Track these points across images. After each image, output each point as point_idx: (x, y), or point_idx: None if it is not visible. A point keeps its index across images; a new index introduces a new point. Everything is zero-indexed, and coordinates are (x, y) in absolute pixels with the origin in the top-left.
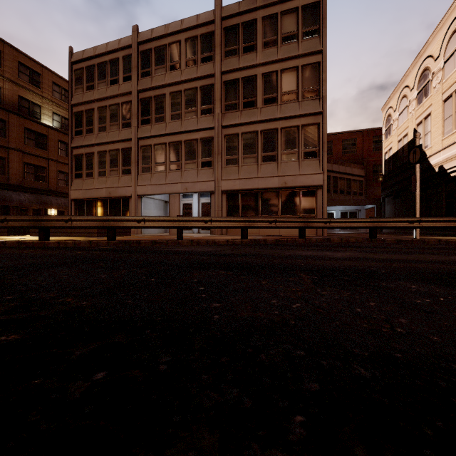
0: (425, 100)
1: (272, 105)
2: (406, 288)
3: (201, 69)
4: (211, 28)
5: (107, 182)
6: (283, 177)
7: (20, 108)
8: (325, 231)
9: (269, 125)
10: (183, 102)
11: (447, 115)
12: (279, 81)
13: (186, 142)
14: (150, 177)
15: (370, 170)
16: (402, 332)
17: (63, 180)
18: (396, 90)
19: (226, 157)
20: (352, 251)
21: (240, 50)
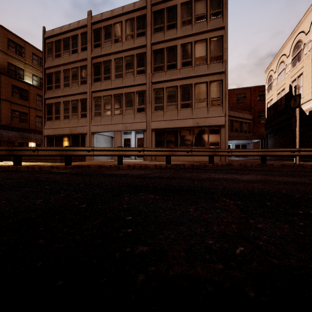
0: (298, 63)
1: (188, 67)
2: None
3: (137, 41)
4: (144, 11)
5: (70, 123)
6: (196, 119)
7: (9, 71)
8: (227, 158)
9: (186, 81)
10: (124, 66)
11: None
12: (193, 49)
13: (126, 94)
14: (100, 119)
15: (256, 115)
16: None
17: (39, 122)
18: (276, 58)
19: (154, 104)
20: (254, 174)
21: (165, 27)
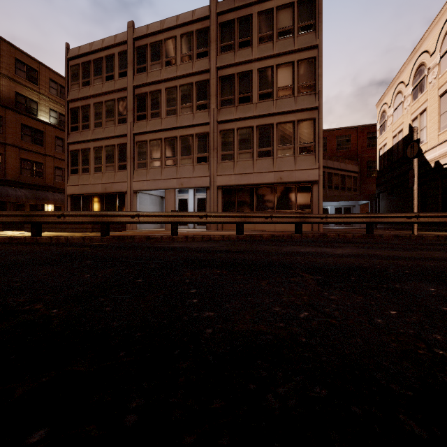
0: (421, 95)
1: (268, 101)
2: (425, 291)
3: (197, 64)
4: (207, 23)
5: (103, 177)
6: (279, 172)
7: (17, 104)
8: (321, 226)
9: (265, 120)
10: (179, 98)
11: (443, 110)
12: (275, 76)
13: (181, 137)
14: (146, 172)
15: (364, 166)
16: (445, 355)
17: (59, 176)
18: (391, 86)
19: (221, 152)
20: (352, 248)
21: (235, 45)
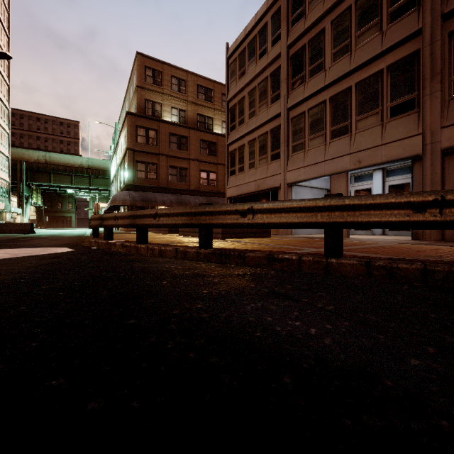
0: None
1: None
2: None
3: None
4: None
5: (256, 173)
6: None
7: (198, 124)
8: None
9: None
10: (353, 23)
11: None
12: None
13: (359, 84)
14: (303, 156)
15: None
16: None
17: None
18: None
19: (453, 76)
20: None
21: None
